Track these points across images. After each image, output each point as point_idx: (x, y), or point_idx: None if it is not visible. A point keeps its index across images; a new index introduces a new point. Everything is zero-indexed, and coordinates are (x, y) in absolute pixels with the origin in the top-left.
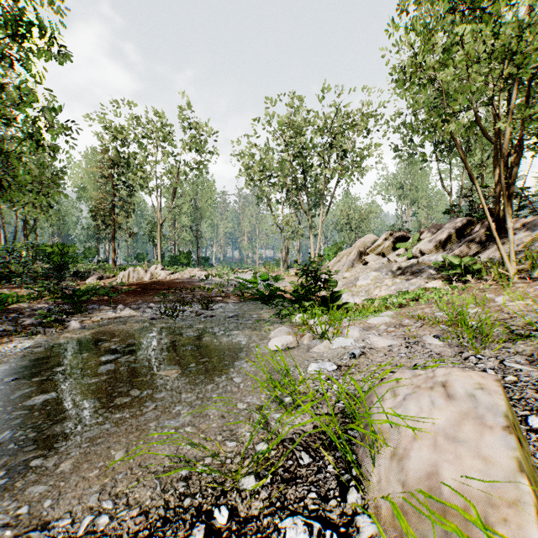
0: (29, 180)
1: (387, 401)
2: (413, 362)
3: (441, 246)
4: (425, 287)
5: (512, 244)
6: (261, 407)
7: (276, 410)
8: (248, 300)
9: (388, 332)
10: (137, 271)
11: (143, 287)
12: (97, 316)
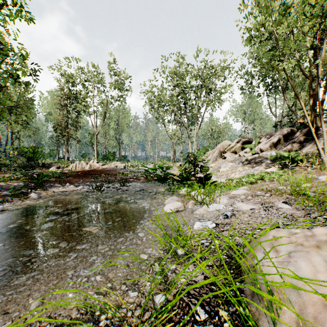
0: (11, 104)
1: (270, 256)
2: (273, 221)
3: (274, 146)
4: (266, 171)
5: (325, 142)
6: (159, 258)
7: (172, 261)
8: (150, 180)
9: (248, 200)
10: (81, 163)
11: (84, 173)
12: (50, 190)
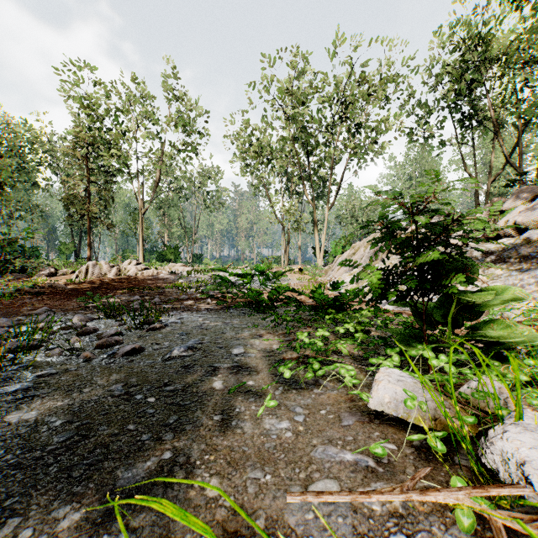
0: None
1: None
2: None
3: None
4: None
5: None
6: None
7: None
8: (231, 307)
9: None
10: (99, 265)
11: (96, 286)
12: None
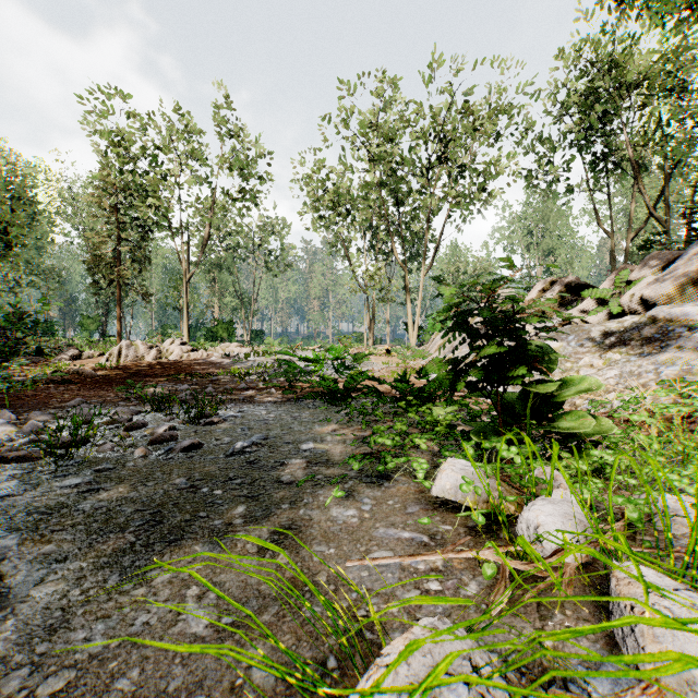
0: None
1: None
2: None
3: (692, 289)
4: None
5: None
6: None
7: None
8: (300, 398)
9: None
10: (135, 346)
11: (133, 372)
12: None
